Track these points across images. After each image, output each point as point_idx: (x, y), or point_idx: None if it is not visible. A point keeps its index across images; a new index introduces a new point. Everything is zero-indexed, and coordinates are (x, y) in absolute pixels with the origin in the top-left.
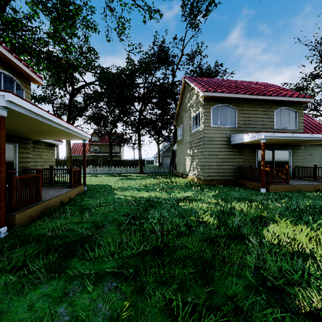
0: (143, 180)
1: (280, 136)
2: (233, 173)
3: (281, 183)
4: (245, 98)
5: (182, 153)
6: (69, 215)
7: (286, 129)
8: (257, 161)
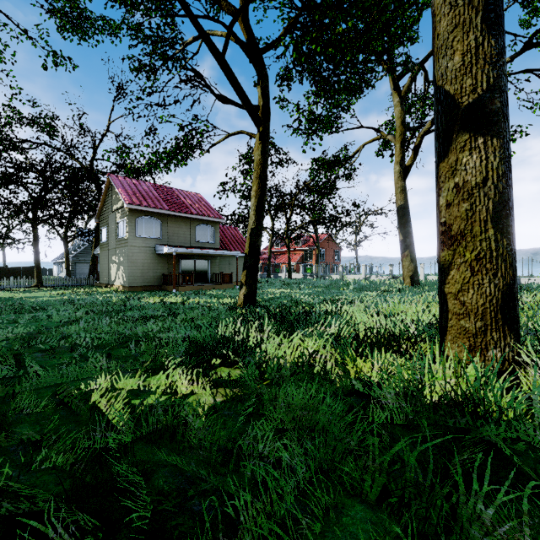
0: (51, 292)
1: (186, 250)
2: (159, 280)
3: (190, 285)
4: (169, 214)
5: (107, 259)
6: (3, 307)
7: (206, 242)
8: (182, 269)
